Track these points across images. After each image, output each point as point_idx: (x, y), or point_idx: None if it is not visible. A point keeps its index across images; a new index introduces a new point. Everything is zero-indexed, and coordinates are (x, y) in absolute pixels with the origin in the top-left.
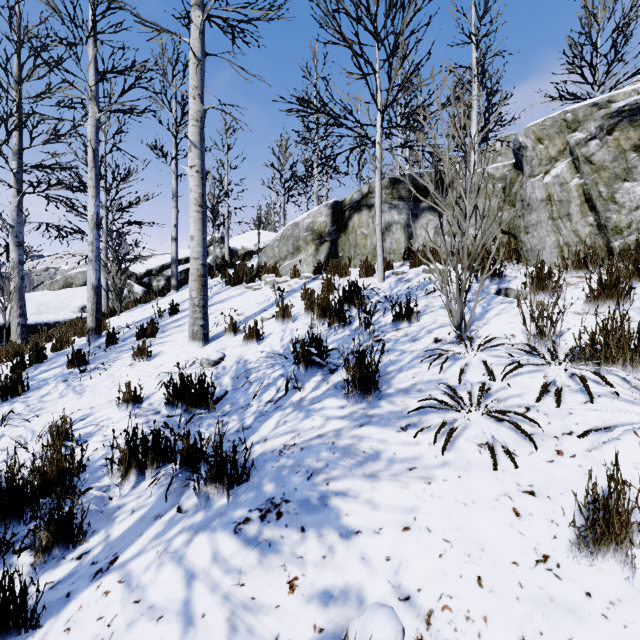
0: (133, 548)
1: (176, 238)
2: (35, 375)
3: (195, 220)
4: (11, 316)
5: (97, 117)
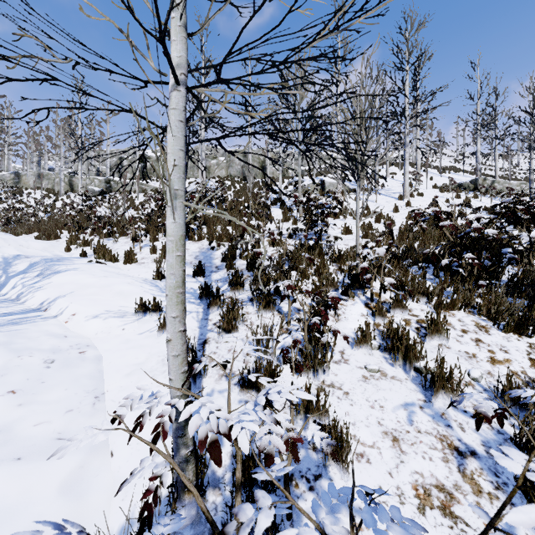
0: None
1: None
2: None
3: None
4: None
5: None
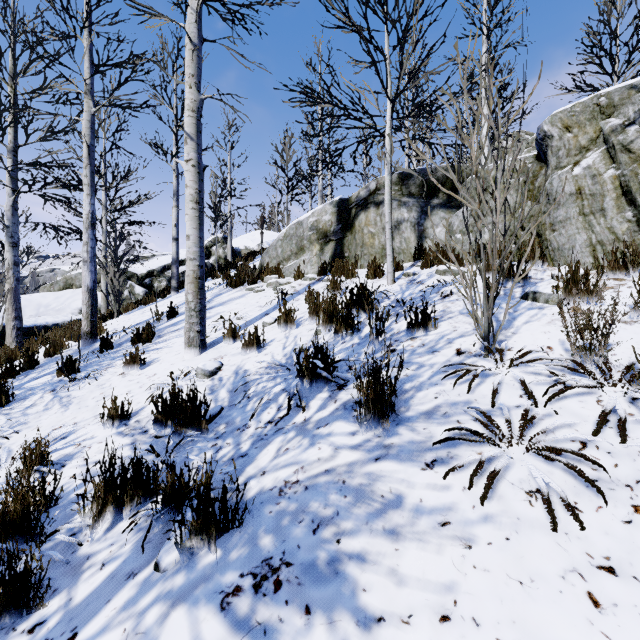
0: (96, 622)
1: (177, 238)
2: (24, 383)
3: (191, 218)
4: (6, 319)
5: (92, 112)
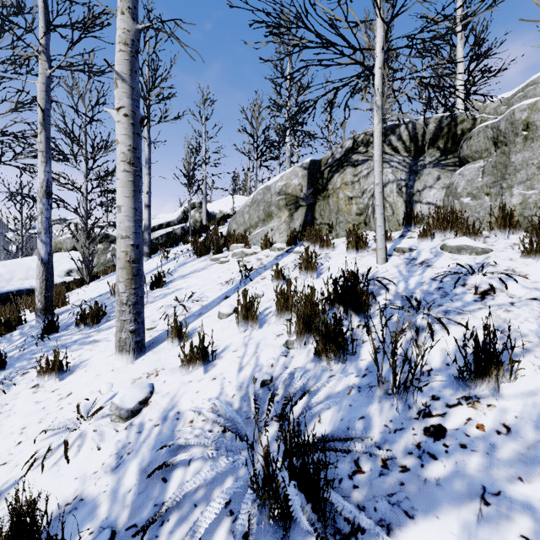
0: None
1: (148, 205)
2: None
3: (123, 183)
4: None
5: (47, 74)
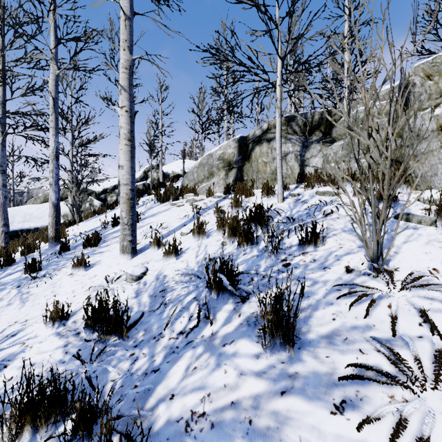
0: None
1: None
2: (0, 278)
3: (124, 152)
4: None
5: (56, 73)
